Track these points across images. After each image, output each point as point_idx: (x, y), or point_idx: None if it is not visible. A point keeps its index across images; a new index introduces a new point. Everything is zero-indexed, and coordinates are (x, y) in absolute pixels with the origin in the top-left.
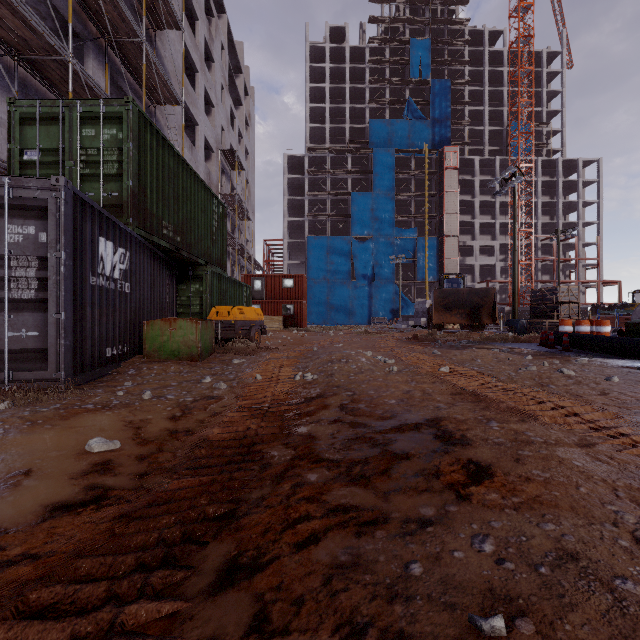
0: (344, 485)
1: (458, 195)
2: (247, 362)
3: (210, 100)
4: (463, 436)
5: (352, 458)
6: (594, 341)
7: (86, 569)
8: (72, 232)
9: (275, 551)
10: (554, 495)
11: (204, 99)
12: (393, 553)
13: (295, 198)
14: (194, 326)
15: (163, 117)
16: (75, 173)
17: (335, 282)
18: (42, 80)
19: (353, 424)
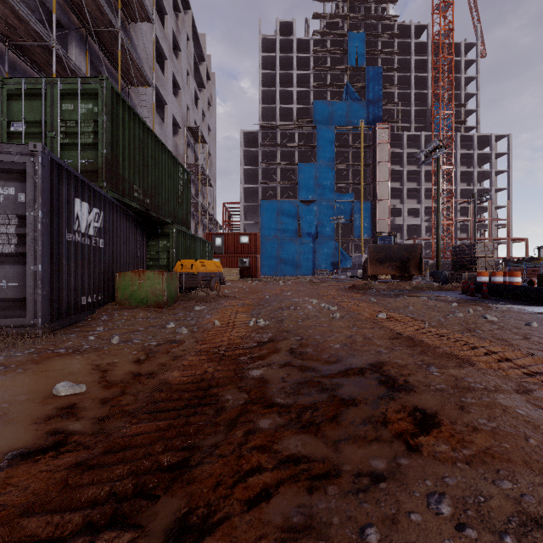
0: (295, 433)
1: (389, 165)
2: (207, 309)
3: (177, 83)
4: (406, 382)
5: (302, 403)
6: (510, 290)
7: (32, 529)
8: (49, 193)
9: (226, 509)
10: (504, 447)
11: (172, 82)
12: (347, 514)
13: (250, 168)
14: (160, 277)
15: (136, 97)
16: (56, 142)
17: (284, 239)
18: (30, 63)
19: (302, 368)
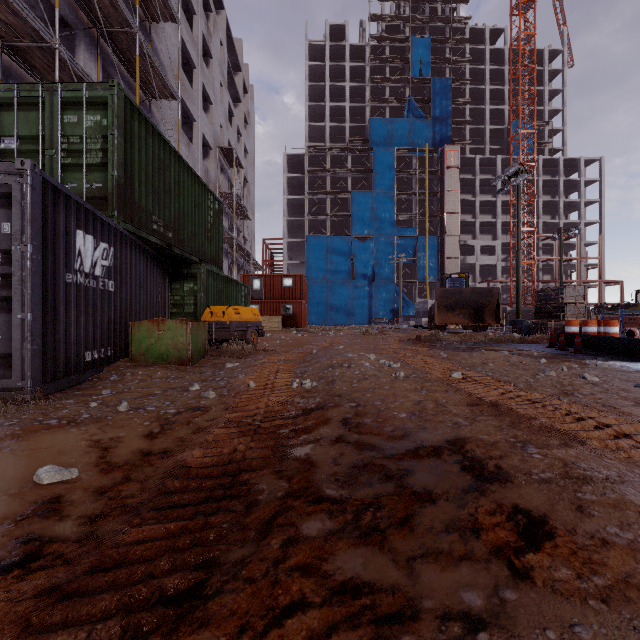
0: (352, 544)
1: (459, 194)
2: (241, 366)
3: (208, 96)
4: (498, 467)
5: (360, 498)
6: (609, 343)
7: None
8: (41, 222)
9: None
10: None
11: (202, 96)
12: None
13: (295, 197)
14: (184, 327)
15: (159, 112)
16: (56, 162)
17: (335, 282)
18: (28, 69)
19: (359, 445)
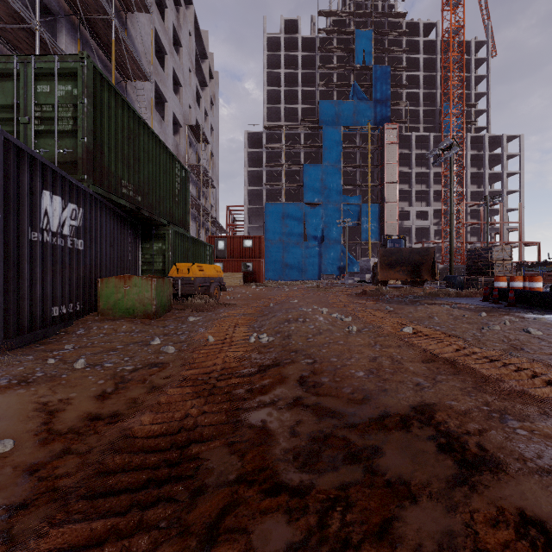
0: None
1: (397, 167)
2: (202, 320)
3: (178, 80)
4: (482, 448)
5: (324, 488)
6: (541, 297)
7: None
8: (2, 181)
9: None
10: None
11: (173, 79)
12: None
13: (254, 169)
14: (149, 283)
15: (134, 92)
16: (30, 129)
17: (289, 243)
18: (13, 49)
19: (318, 410)
